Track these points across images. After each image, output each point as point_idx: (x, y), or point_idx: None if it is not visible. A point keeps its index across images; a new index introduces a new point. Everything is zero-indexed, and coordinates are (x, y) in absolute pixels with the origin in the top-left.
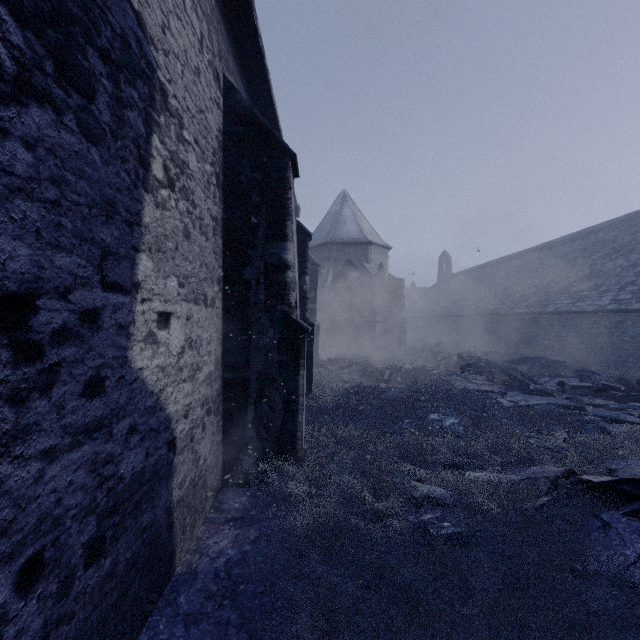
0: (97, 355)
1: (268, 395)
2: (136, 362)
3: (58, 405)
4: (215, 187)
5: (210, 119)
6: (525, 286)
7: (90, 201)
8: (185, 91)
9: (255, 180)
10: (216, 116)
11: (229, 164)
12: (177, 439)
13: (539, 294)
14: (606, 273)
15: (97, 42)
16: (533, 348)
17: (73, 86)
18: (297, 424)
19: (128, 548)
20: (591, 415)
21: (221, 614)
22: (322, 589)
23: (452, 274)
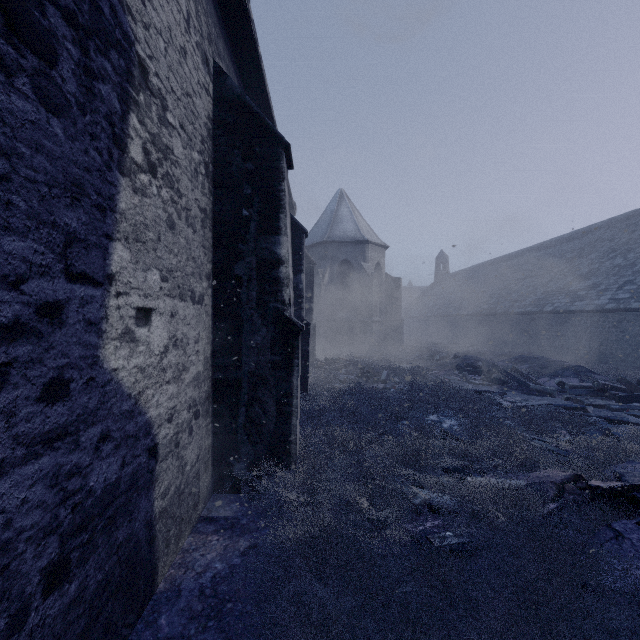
0: (59, 354)
1: (260, 397)
2: (109, 362)
3: (7, 412)
4: (204, 177)
5: (198, 104)
6: (522, 285)
7: (50, 179)
8: (169, 71)
9: (247, 171)
10: (205, 102)
11: (219, 154)
12: (159, 445)
13: (537, 293)
14: (604, 272)
15: (59, 0)
16: (531, 348)
17: (28, 45)
18: (291, 427)
19: (99, 569)
20: (593, 416)
21: (205, 637)
22: (315, 611)
23: (449, 274)
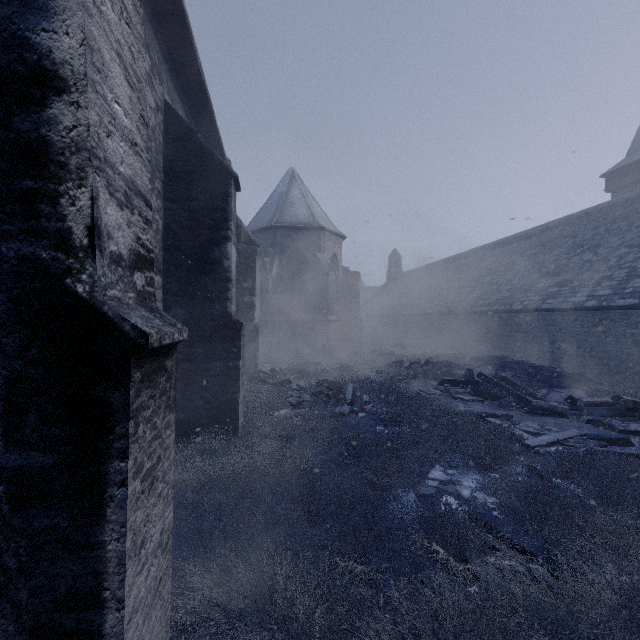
0: None
1: None
2: None
3: None
4: None
5: None
6: (484, 283)
7: None
8: None
9: None
10: None
11: None
12: None
13: (501, 291)
14: (574, 268)
15: None
16: (497, 349)
17: None
18: None
19: None
20: None
21: None
22: None
23: (403, 273)
